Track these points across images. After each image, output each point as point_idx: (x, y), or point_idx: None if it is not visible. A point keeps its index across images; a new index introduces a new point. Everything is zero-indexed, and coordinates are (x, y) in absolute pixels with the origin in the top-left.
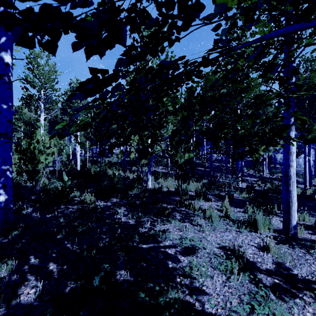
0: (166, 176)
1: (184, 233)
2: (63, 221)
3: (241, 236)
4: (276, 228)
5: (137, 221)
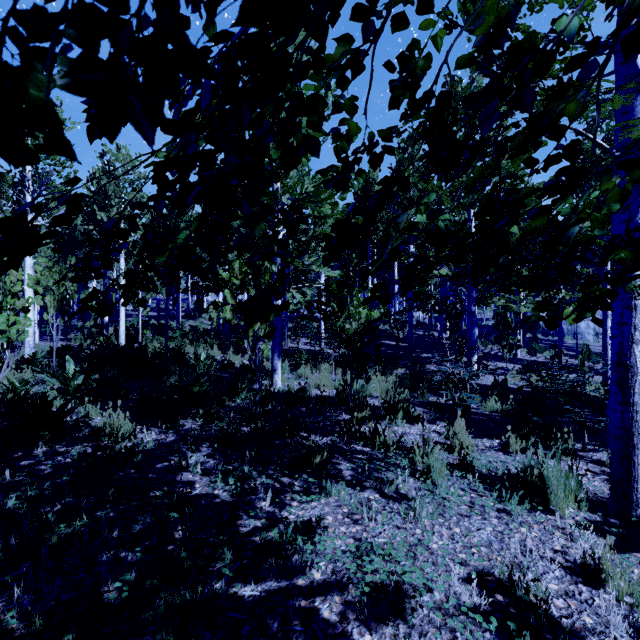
0: (315, 360)
1: (365, 528)
2: (17, 505)
3: (514, 527)
4: (590, 495)
5: (235, 494)
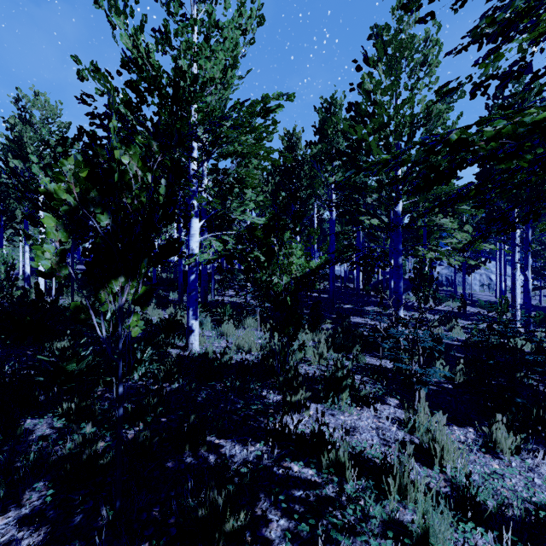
0: (241, 313)
1: None
2: None
3: None
4: None
5: None
